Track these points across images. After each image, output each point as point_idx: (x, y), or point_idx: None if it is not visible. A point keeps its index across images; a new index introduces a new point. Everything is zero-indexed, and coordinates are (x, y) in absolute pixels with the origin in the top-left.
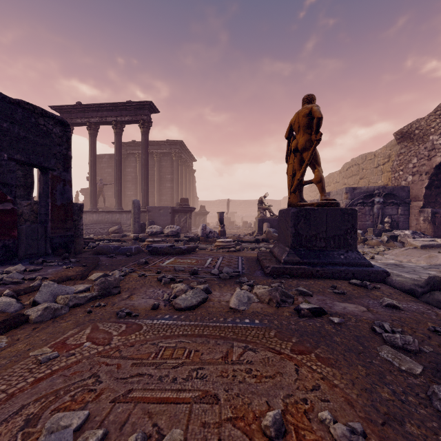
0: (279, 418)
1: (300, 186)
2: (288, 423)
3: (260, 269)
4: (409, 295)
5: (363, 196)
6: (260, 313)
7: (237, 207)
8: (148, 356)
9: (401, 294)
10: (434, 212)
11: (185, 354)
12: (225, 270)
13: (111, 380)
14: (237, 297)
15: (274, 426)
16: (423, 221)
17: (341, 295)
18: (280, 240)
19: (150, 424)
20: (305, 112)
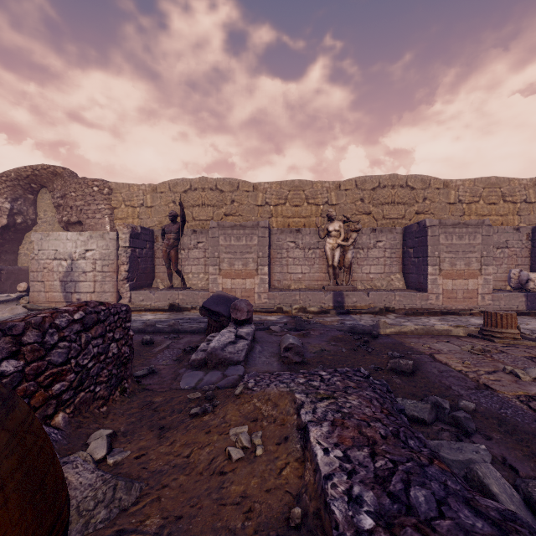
0: None
1: None
2: None
3: None
4: None
5: None
6: None
7: None
8: None
9: None
10: (1, 269)
11: None
12: None
13: None
14: None
15: None
16: None
17: None
18: None
19: None
20: None
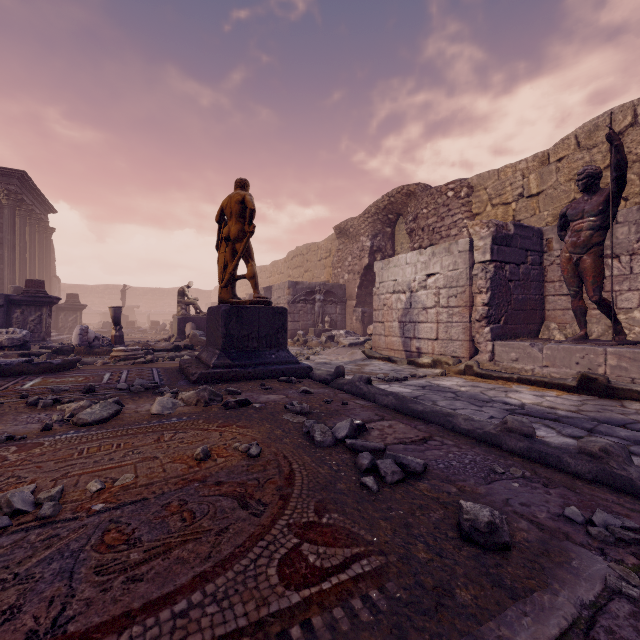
0: (206, 448)
1: (233, 280)
2: (212, 454)
3: (184, 379)
4: (323, 384)
5: (305, 292)
6: (188, 413)
7: (139, 299)
8: (71, 455)
9: (318, 384)
10: (363, 312)
11: (115, 446)
12: (138, 382)
13: (39, 474)
14: (160, 404)
15: (203, 452)
16: (356, 320)
17: (268, 390)
18: (209, 343)
19: (102, 478)
20: (238, 199)
